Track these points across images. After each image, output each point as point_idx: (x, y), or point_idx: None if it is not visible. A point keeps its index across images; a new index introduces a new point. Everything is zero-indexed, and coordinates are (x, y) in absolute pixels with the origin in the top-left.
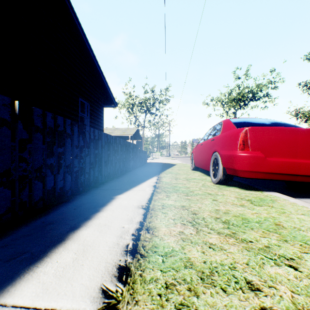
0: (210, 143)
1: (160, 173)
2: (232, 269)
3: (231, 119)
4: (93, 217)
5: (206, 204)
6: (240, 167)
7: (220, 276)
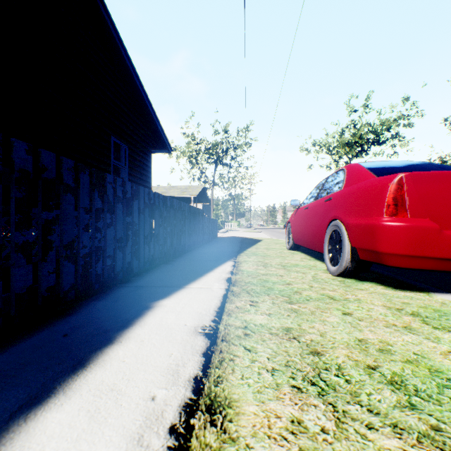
0: (324, 204)
1: (237, 254)
2: None
3: (362, 163)
4: (93, 362)
5: (332, 323)
6: (389, 248)
7: None
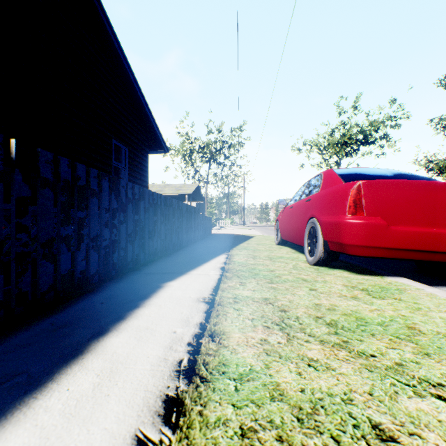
0: (305, 204)
1: (230, 249)
2: (347, 402)
3: (336, 170)
4: (129, 316)
5: (300, 295)
6: (350, 240)
7: (329, 416)
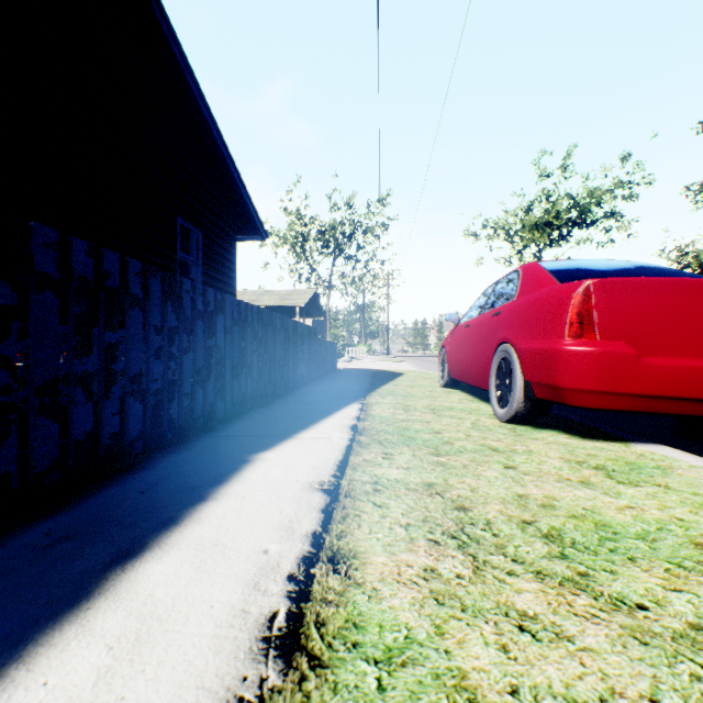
0: (491, 321)
1: (366, 394)
2: None
3: (543, 263)
4: (187, 519)
5: (488, 478)
6: (572, 381)
7: None
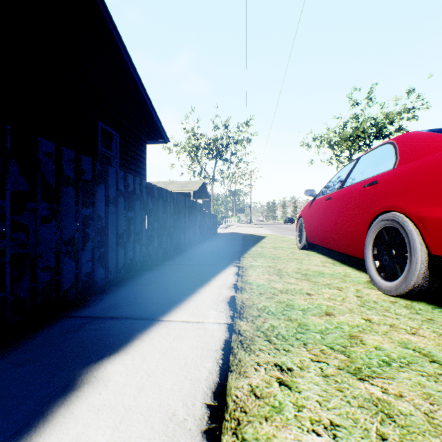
0: (364, 191)
1: (240, 255)
2: None
3: (425, 130)
4: None
5: None
6: None
7: None
